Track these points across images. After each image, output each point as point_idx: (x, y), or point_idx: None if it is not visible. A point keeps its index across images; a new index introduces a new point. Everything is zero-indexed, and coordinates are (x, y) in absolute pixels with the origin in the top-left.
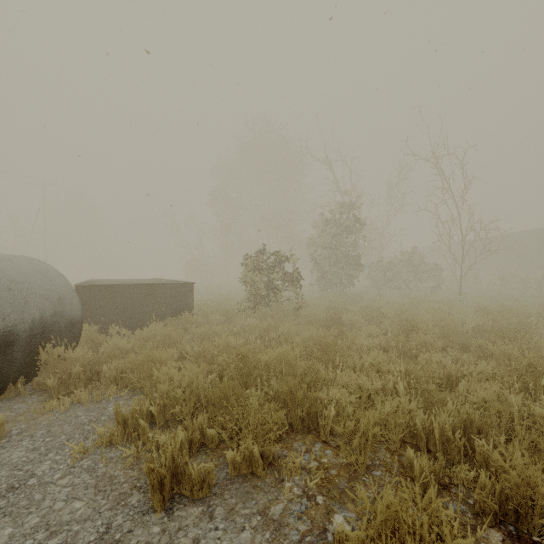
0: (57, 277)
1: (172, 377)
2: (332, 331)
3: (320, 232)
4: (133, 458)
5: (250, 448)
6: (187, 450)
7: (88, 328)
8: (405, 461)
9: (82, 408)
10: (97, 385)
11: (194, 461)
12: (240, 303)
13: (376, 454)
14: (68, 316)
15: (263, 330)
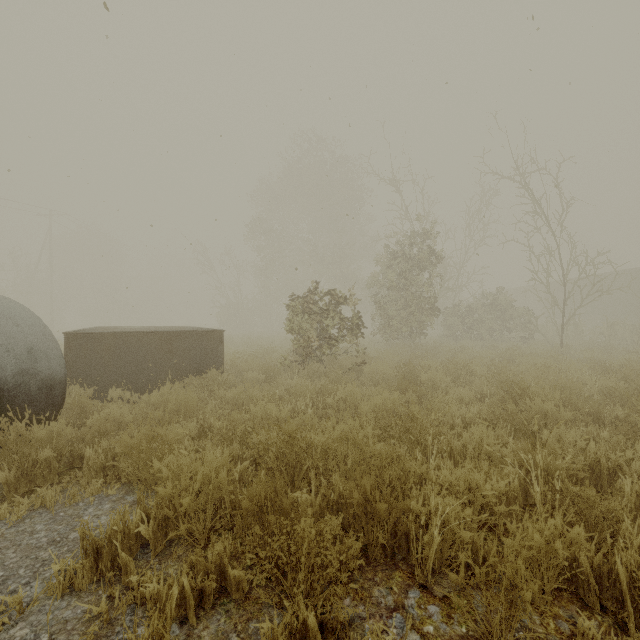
0: (29, 321)
1: (180, 471)
2: (410, 396)
3: (383, 269)
4: (103, 622)
5: (301, 614)
6: (193, 610)
7: (79, 391)
8: (576, 639)
9: (46, 516)
10: (78, 476)
11: (205, 629)
12: (284, 357)
13: (514, 615)
14: (43, 376)
15: (315, 393)
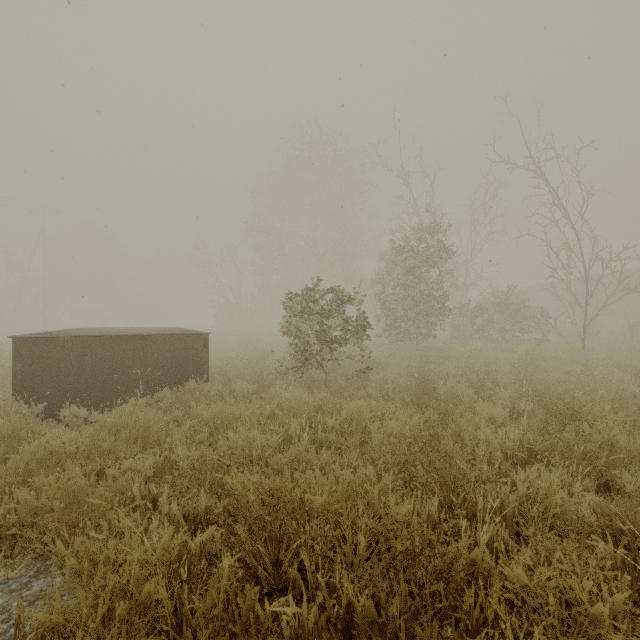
0: None
1: (97, 561)
2: (431, 416)
3: (388, 266)
4: None
5: None
6: None
7: (22, 409)
8: None
9: None
10: None
11: None
12: (279, 363)
13: None
14: None
15: (313, 409)
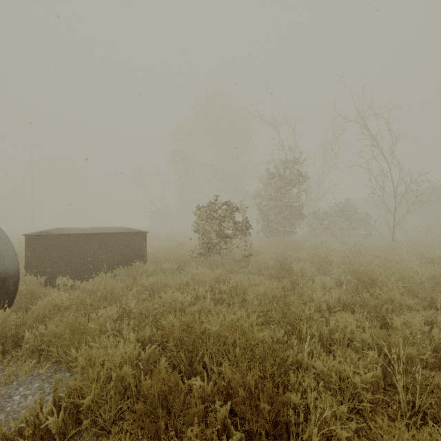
0: None
1: (94, 359)
2: (286, 284)
3: (265, 185)
4: None
5: None
6: None
7: (33, 280)
8: None
9: None
10: (19, 354)
11: None
12: (192, 251)
13: None
14: None
15: (213, 280)
